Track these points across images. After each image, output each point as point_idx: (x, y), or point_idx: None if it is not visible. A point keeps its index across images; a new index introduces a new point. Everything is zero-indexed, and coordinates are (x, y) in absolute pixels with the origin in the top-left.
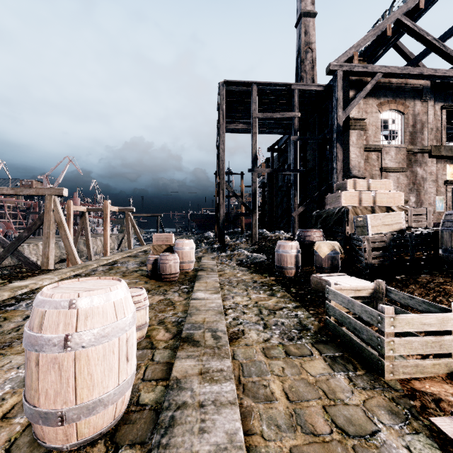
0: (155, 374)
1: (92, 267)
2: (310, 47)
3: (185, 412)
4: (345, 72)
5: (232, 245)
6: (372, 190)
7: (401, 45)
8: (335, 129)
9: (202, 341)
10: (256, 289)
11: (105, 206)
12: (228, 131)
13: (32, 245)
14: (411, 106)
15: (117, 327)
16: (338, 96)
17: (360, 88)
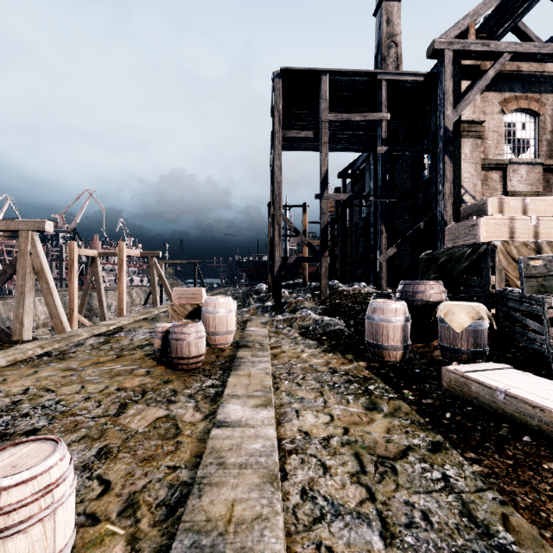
0: None
1: (79, 338)
2: (394, 40)
3: None
4: (455, 53)
5: (292, 303)
6: (531, 214)
7: (524, 27)
8: (442, 136)
9: None
10: (339, 391)
11: (120, 249)
12: (287, 147)
13: None
14: (549, 104)
15: None
16: (446, 87)
17: (476, 77)
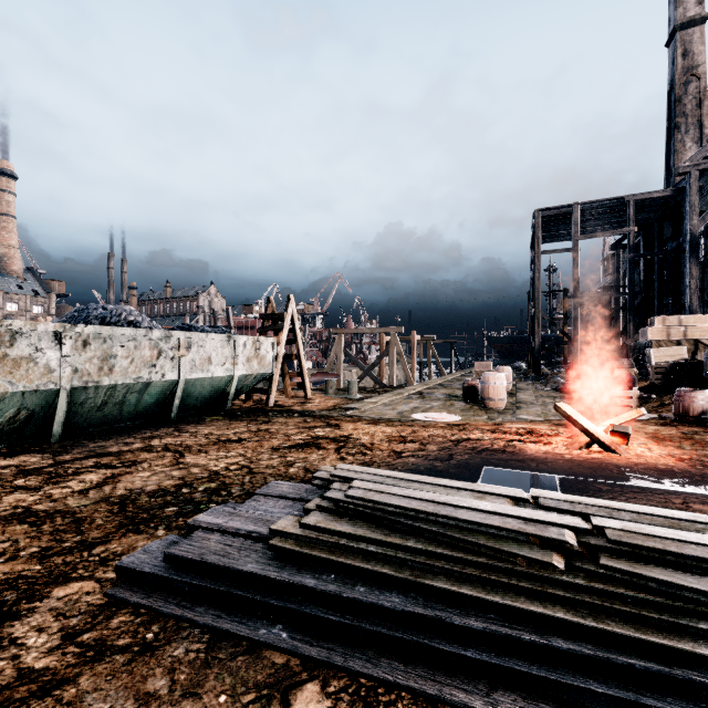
0: (509, 406)
1: (431, 385)
2: (694, 74)
3: (523, 408)
4: (703, 170)
5: (548, 374)
6: (684, 324)
7: None
8: (688, 241)
9: (525, 403)
10: (561, 399)
11: (413, 336)
12: (546, 242)
13: (348, 372)
14: None
15: (504, 383)
16: (692, 202)
17: None
